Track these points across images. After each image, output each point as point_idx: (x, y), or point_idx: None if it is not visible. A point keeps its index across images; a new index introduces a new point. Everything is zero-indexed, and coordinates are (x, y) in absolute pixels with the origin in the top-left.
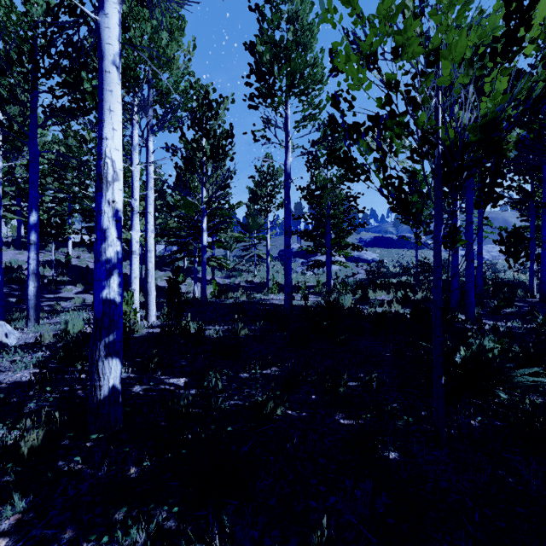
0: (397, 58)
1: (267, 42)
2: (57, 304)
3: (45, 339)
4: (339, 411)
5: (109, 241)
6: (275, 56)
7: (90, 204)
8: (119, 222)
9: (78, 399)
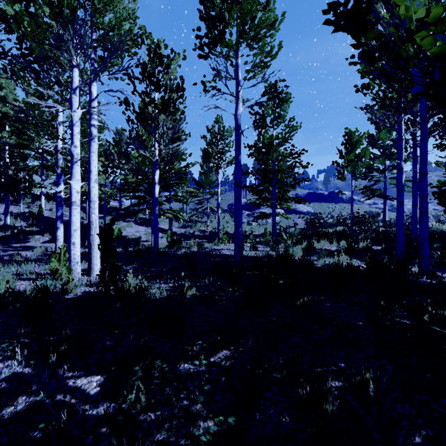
0: None
1: None
2: (18, 253)
3: None
4: None
5: None
6: None
7: (65, 163)
8: None
9: None
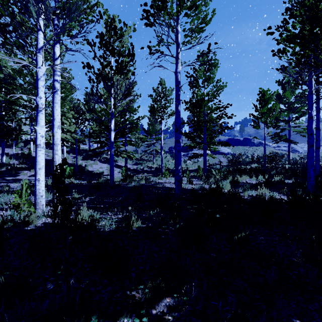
0: None
1: None
2: (7, 185)
3: None
4: None
5: None
6: None
7: (49, 118)
8: None
9: None
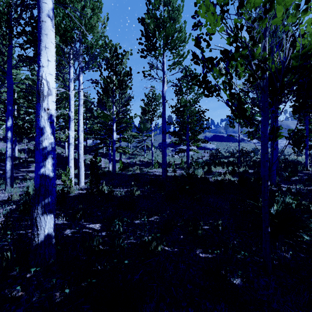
0: (242, 7)
1: (152, 17)
2: (27, 174)
3: (14, 197)
4: (198, 247)
5: (45, 135)
6: (157, 25)
7: None
8: (52, 123)
9: (28, 240)
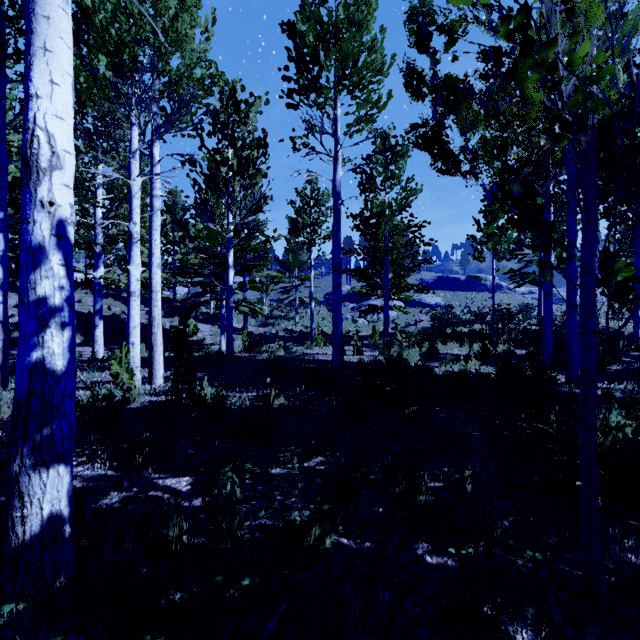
0: None
1: (310, 19)
2: None
3: (4, 412)
4: (421, 539)
5: (43, 269)
6: (321, 37)
7: None
8: (62, 238)
9: None
